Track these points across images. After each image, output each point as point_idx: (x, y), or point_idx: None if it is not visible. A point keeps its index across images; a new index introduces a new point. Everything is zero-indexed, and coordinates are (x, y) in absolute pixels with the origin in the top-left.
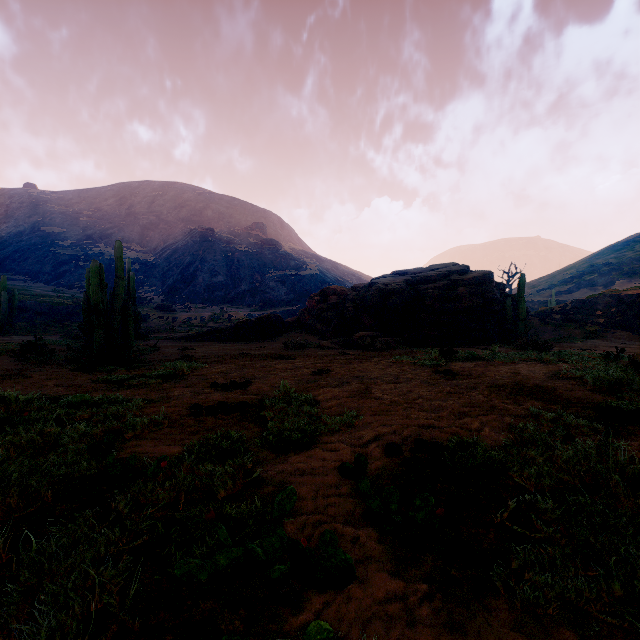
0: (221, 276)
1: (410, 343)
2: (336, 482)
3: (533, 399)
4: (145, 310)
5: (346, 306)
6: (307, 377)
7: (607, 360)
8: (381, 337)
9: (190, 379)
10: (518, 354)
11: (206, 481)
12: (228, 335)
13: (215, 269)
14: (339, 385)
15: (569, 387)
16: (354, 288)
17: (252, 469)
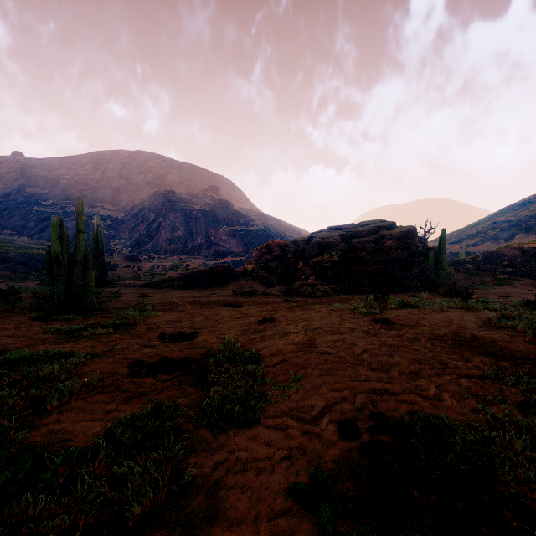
0: (181, 231)
1: (345, 290)
2: (285, 486)
3: (479, 353)
4: (114, 260)
5: (288, 257)
6: (253, 327)
7: (527, 308)
8: (319, 285)
9: (140, 329)
10: (444, 301)
11: (116, 495)
12: (184, 283)
13: (176, 225)
14: (283, 336)
15: (507, 338)
16: (295, 241)
17: (182, 462)
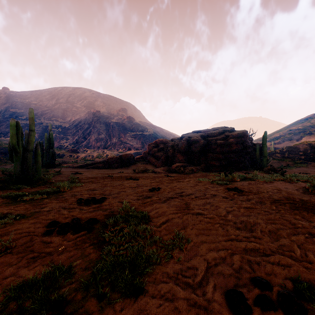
0: (103, 135)
1: (204, 169)
2: None
3: (314, 214)
4: (62, 152)
5: (168, 149)
6: (145, 193)
7: None
8: (188, 166)
9: (66, 195)
10: (270, 176)
11: None
12: (103, 165)
13: (100, 131)
14: (167, 201)
15: None
16: (172, 140)
17: None
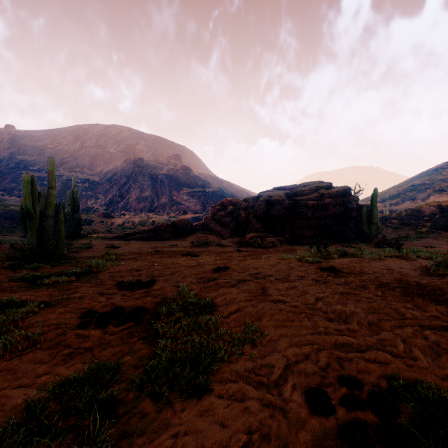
0: (148, 192)
1: (290, 241)
2: None
3: (431, 302)
4: (90, 216)
5: (240, 213)
6: (208, 275)
7: None
8: (267, 237)
9: (101, 277)
10: (380, 251)
11: None
12: (149, 235)
13: (144, 187)
14: (237, 284)
15: None
16: (245, 200)
17: None
